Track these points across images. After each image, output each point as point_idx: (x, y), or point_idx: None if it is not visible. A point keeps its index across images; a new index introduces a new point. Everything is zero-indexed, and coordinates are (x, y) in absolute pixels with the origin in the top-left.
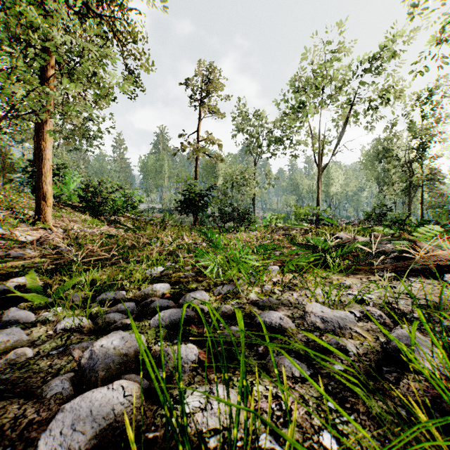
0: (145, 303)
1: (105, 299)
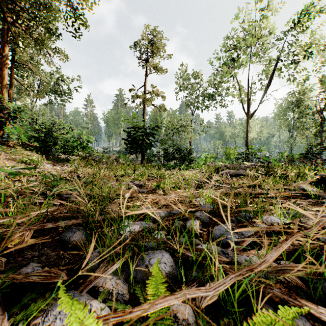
0: None
1: None
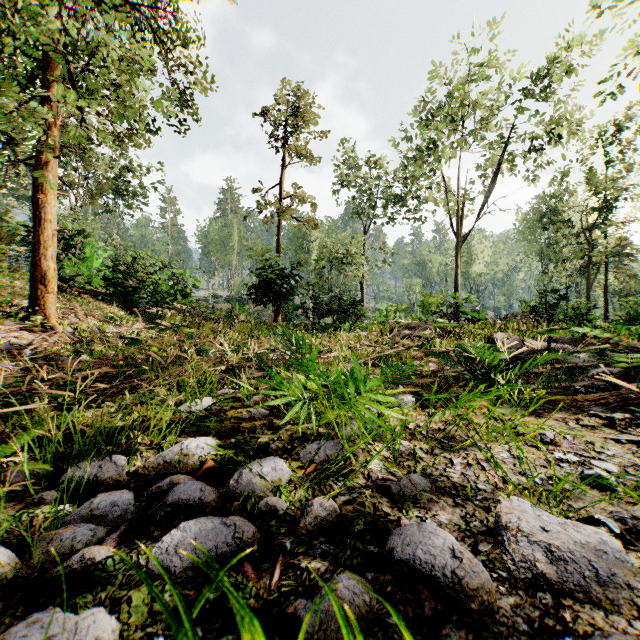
0: (158, 489)
1: (77, 480)
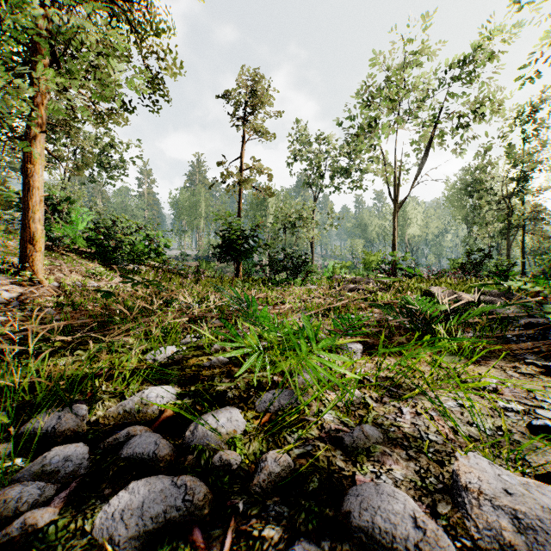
0: (115, 441)
1: (35, 431)
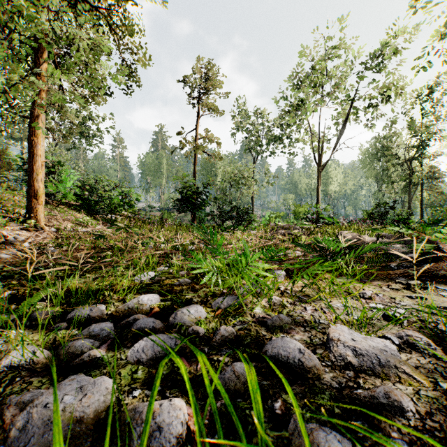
0: (127, 322)
1: (77, 317)
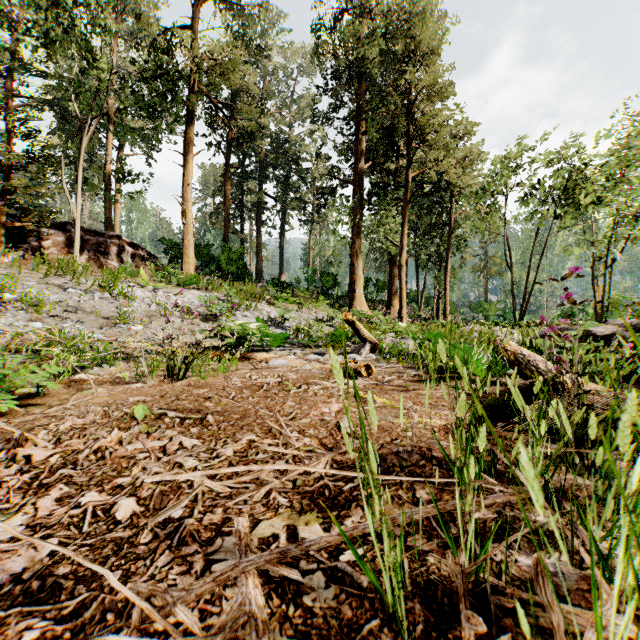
0: None
1: None
